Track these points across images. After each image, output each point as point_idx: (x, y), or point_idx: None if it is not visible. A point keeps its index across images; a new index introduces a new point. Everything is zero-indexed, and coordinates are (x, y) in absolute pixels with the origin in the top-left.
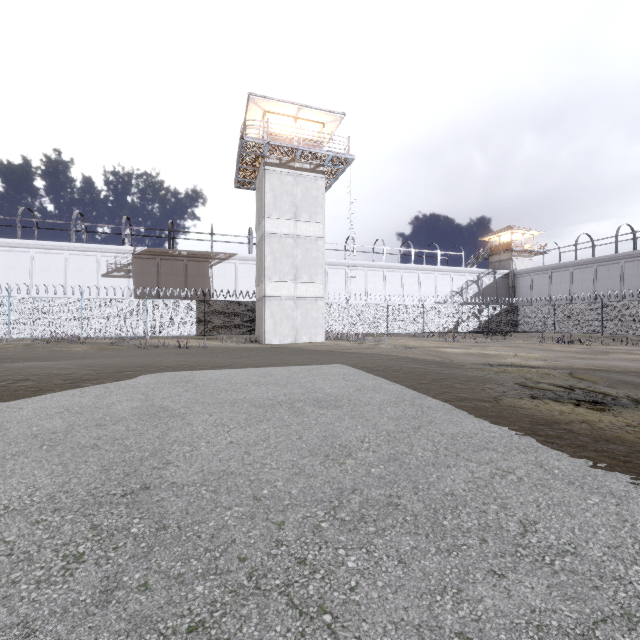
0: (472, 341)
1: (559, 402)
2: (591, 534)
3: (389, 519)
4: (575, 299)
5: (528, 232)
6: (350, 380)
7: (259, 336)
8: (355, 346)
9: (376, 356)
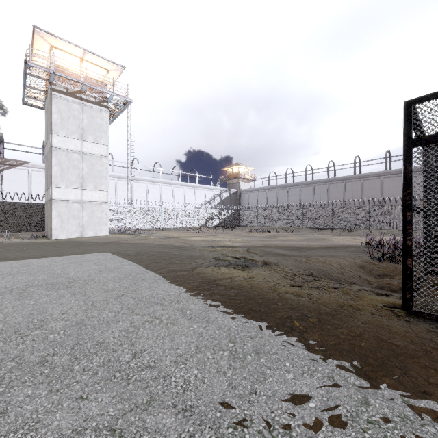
0: (213, 232)
1: (227, 267)
2: (174, 350)
3: (27, 376)
4: (267, 207)
5: (247, 168)
6: (100, 264)
7: (47, 232)
8: (130, 238)
9: (140, 245)
